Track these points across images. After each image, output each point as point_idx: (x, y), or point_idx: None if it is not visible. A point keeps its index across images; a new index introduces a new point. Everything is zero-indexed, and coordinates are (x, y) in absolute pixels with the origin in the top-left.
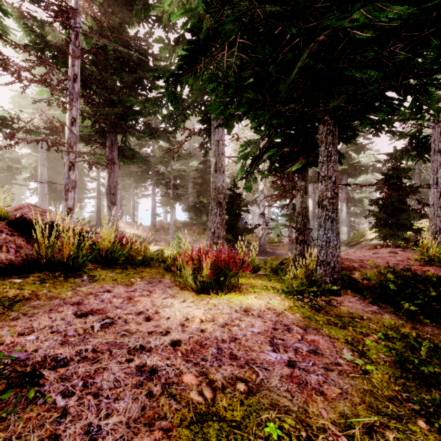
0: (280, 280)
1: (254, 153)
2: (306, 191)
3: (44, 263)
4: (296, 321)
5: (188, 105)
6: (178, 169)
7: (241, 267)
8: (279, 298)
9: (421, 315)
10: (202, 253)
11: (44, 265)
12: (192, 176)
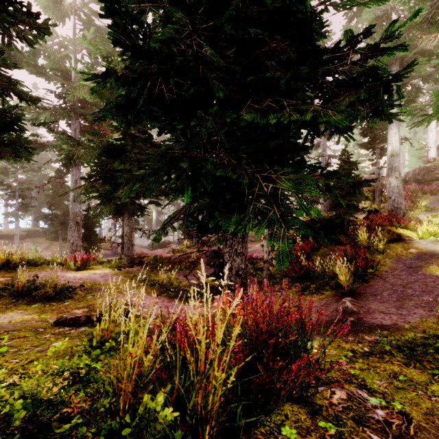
0: (110, 264)
1: (101, 208)
2: None
3: (3, 266)
4: (111, 273)
5: (47, 144)
6: (27, 181)
7: (93, 261)
8: (108, 269)
9: (155, 269)
10: (77, 256)
11: (2, 267)
12: (37, 180)
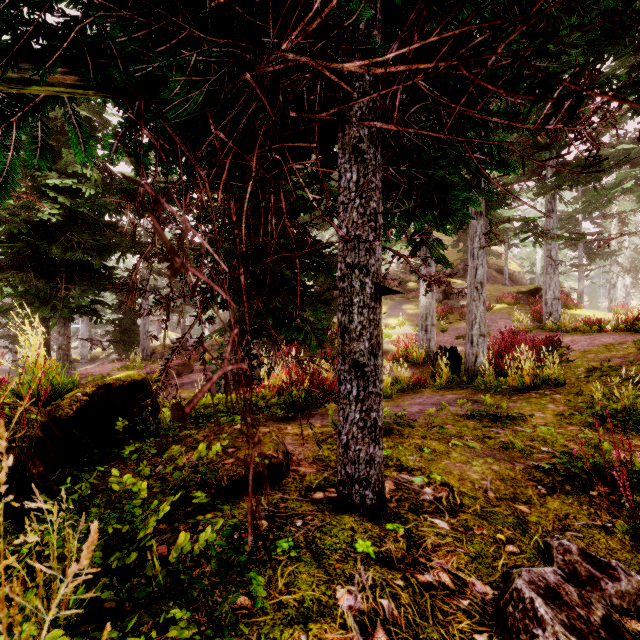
0: None
1: (5, 308)
2: (49, 334)
3: None
4: None
5: None
6: None
7: None
8: None
9: None
10: None
11: None
12: None
